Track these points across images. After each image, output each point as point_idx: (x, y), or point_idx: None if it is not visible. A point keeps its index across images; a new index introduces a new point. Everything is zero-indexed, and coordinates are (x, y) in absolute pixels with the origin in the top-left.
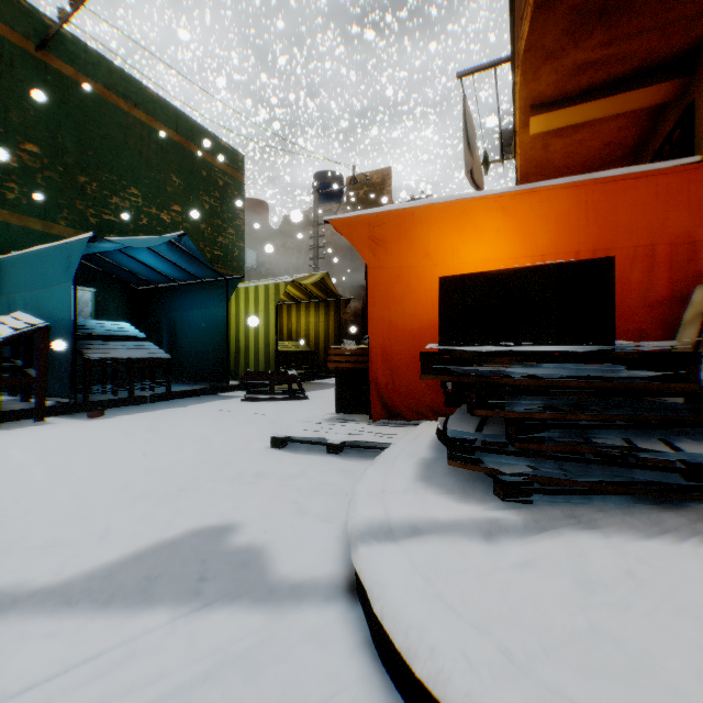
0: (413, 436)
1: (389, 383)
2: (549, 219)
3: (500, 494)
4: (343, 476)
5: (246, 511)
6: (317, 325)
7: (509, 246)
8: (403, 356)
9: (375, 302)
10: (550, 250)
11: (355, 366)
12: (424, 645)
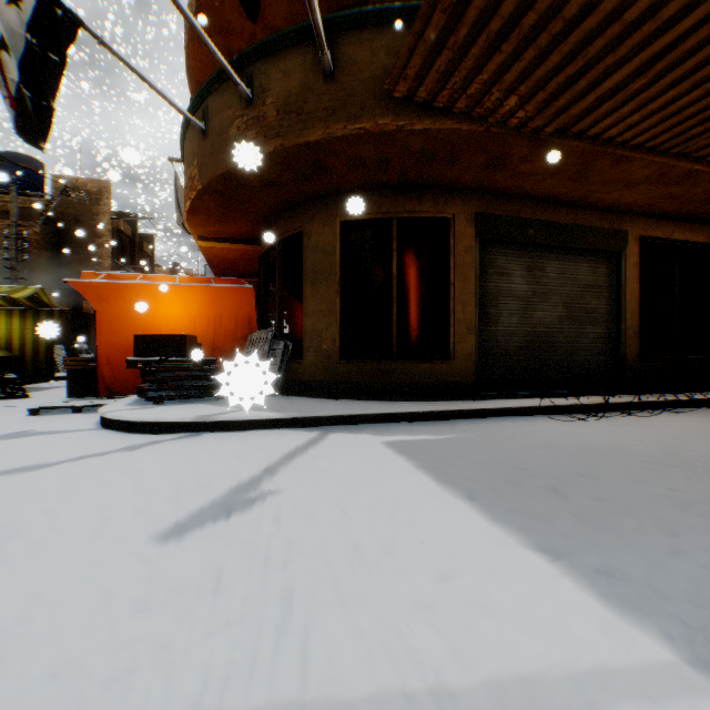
0: (127, 398)
1: (112, 376)
2: (198, 300)
3: (155, 403)
4: (88, 416)
5: (44, 426)
6: (26, 332)
7: (179, 310)
8: (122, 361)
9: (103, 332)
10: (198, 314)
11: (87, 367)
12: (124, 416)
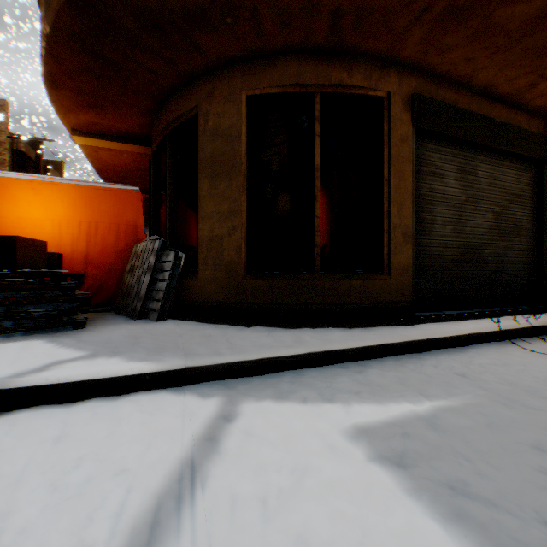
0: None
1: None
2: (66, 201)
3: None
4: None
5: None
6: None
7: (39, 212)
8: None
9: None
10: (66, 219)
11: None
12: None
